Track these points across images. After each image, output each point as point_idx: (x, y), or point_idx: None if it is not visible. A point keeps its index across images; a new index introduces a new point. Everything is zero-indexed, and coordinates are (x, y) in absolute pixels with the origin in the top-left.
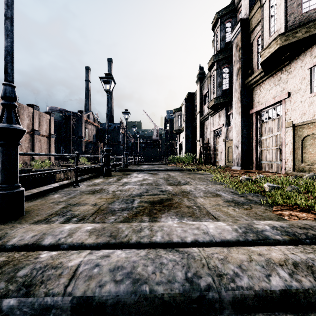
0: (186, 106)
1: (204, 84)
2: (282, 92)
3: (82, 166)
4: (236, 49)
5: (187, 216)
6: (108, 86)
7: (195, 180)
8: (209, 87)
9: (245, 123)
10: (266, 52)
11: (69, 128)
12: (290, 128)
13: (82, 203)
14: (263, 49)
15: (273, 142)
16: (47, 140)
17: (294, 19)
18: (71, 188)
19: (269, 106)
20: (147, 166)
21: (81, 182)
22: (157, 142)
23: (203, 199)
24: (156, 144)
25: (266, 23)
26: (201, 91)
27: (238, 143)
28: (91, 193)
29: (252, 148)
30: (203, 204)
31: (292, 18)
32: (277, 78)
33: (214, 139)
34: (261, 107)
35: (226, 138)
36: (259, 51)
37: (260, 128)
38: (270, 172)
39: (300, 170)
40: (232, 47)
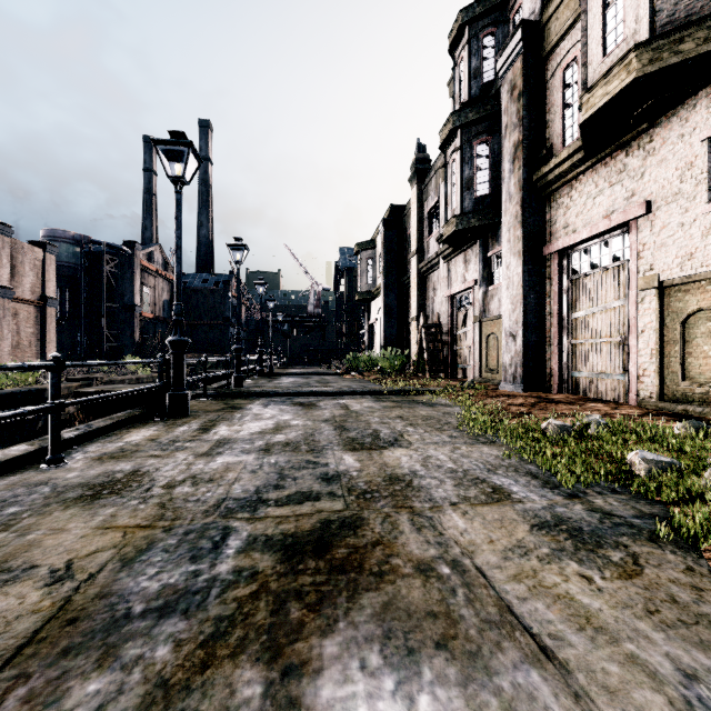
0: (386, 237)
1: (428, 186)
2: (630, 201)
3: (105, 388)
4: (510, 95)
5: (429, 642)
6: (180, 168)
7: (417, 429)
8: (440, 193)
9: (533, 278)
10: (598, 93)
11: (100, 284)
12: (652, 292)
13: (14, 567)
14: (590, 87)
15: (603, 327)
16: (36, 314)
17: (674, 7)
18: (33, 472)
19: (595, 236)
20: (292, 380)
21: (85, 442)
22: (317, 321)
23: (463, 518)
24: (315, 325)
25: (596, 24)
26: (421, 201)
27: (515, 327)
28: (86, 500)
29: (550, 340)
30: (468, 546)
31: (668, 4)
32: (615, 166)
33: (452, 316)
34: (575, 240)
35: (484, 313)
36: (569, 101)
37: (570, 291)
38: (598, 401)
39: (678, 398)
40: (499, 94)
